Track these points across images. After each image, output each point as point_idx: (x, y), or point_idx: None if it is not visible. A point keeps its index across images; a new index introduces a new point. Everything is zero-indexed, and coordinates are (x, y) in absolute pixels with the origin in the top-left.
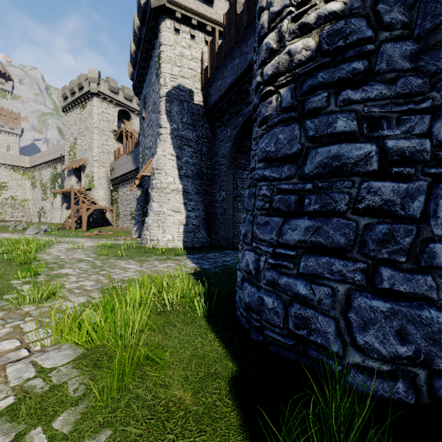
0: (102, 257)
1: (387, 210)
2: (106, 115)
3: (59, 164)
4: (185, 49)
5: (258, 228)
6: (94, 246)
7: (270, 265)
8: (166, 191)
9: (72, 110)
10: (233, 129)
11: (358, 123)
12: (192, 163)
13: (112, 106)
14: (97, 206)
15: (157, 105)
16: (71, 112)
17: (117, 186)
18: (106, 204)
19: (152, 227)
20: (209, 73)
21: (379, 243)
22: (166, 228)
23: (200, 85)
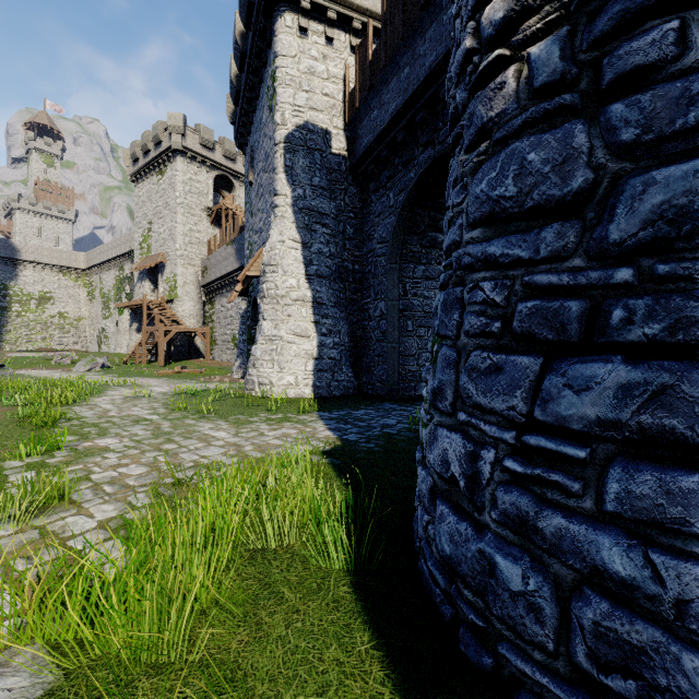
0: (175, 415)
1: None
2: (196, 184)
3: (127, 263)
4: (317, 61)
5: (473, 379)
6: (169, 392)
7: (509, 474)
8: (284, 302)
9: (145, 179)
10: (399, 193)
11: None
12: (328, 254)
13: (205, 170)
14: (180, 327)
15: (270, 158)
16: (144, 182)
17: (212, 296)
18: (196, 323)
19: (263, 362)
20: (357, 99)
21: None
22: (285, 364)
23: (342, 121)
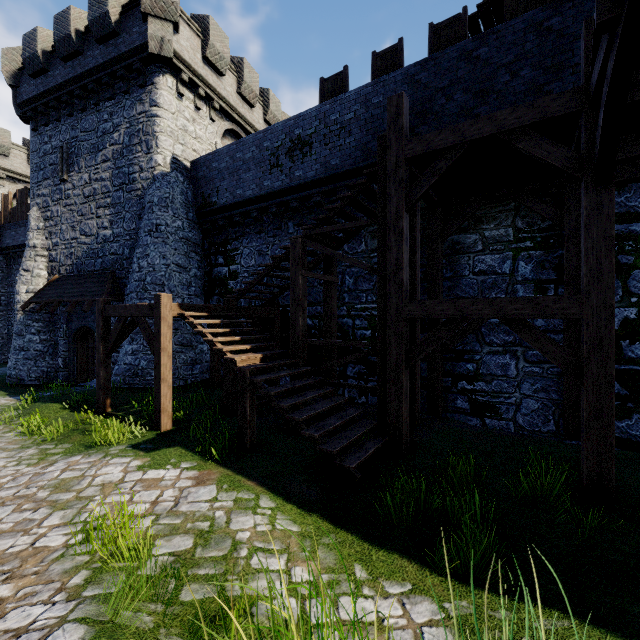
0: None
1: (41, 350)
2: None
3: None
4: None
5: (12, 354)
6: None
7: (14, 364)
8: None
9: None
10: None
11: (37, 331)
12: None
13: None
14: None
15: None
16: None
17: None
18: None
19: None
20: (3, 220)
21: (38, 357)
22: None
23: None
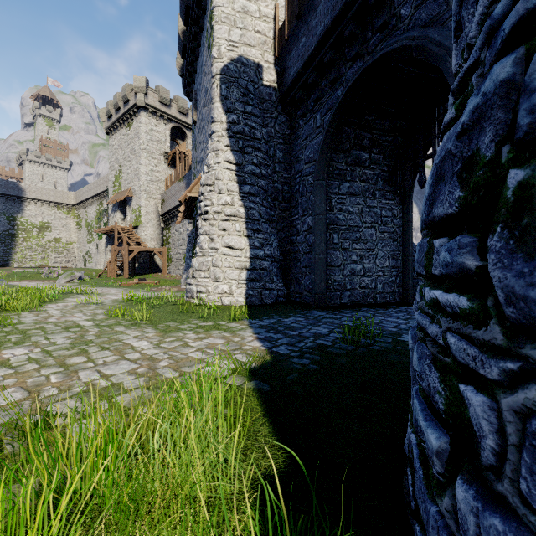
0: (109, 322)
1: None
2: (156, 134)
3: (105, 199)
4: (249, 2)
5: None
6: (119, 300)
7: None
8: (220, 218)
9: (117, 131)
10: (326, 112)
11: None
12: (260, 175)
13: (164, 122)
14: (142, 247)
15: (208, 92)
16: (116, 134)
17: (168, 223)
18: (156, 245)
19: (200, 273)
20: (286, 31)
21: None
22: (220, 274)
23: (273, 56)
